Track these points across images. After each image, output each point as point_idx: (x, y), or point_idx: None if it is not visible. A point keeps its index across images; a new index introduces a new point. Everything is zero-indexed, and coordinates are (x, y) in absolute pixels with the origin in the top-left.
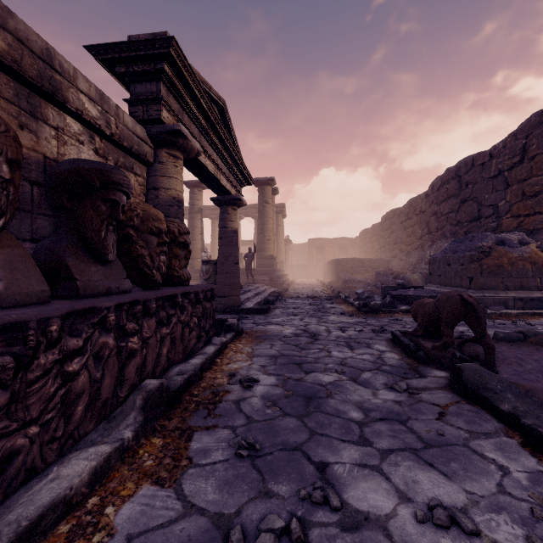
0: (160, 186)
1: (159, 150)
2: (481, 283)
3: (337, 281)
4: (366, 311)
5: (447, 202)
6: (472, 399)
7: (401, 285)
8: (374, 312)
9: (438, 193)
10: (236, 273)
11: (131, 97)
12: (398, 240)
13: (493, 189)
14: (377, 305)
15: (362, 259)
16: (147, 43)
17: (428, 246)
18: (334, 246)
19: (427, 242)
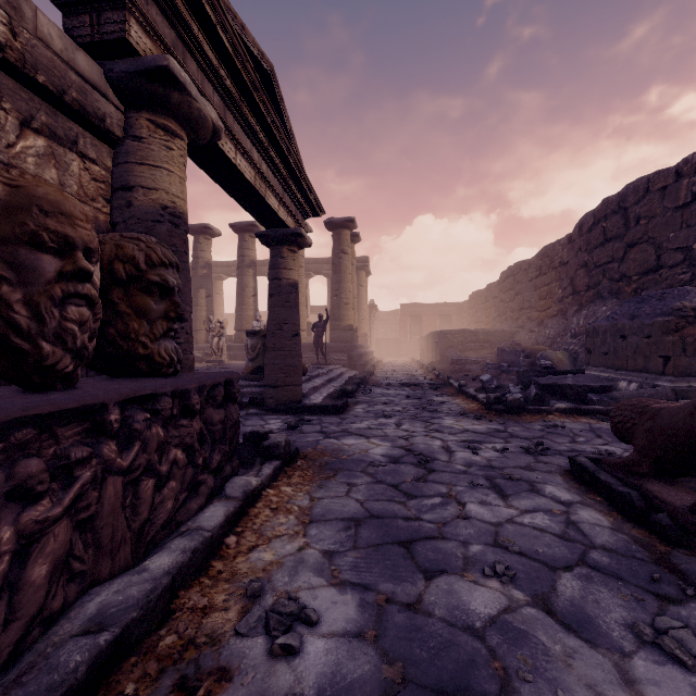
0: (136, 182)
1: (135, 115)
2: (684, 366)
3: (441, 361)
4: (501, 411)
5: (604, 247)
6: None
7: (549, 368)
8: (514, 412)
9: (589, 235)
10: (295, 350)
11: None
12: (526, 304)
13: (682, 224)
14: (518, 401)
15: (476, 330)
16: None
17: (573, 311)
18: (434, 314)
19: (571, 306)
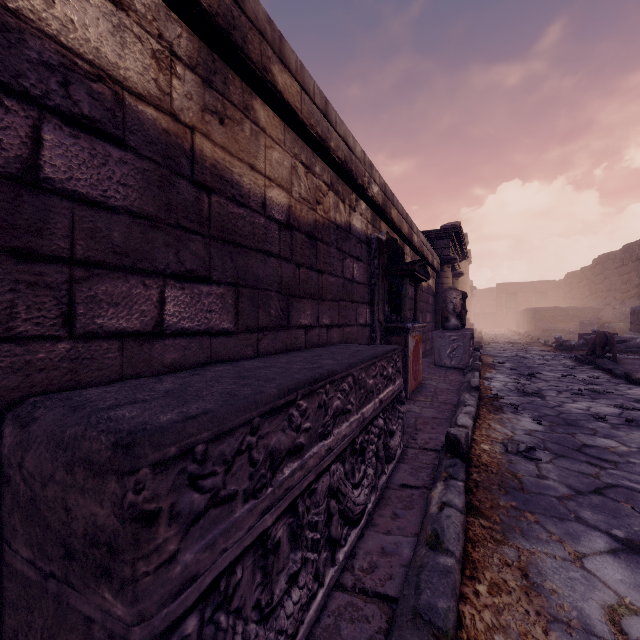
0: (444, 282)
1: (443, 266)
2: None
3: (535, 330)
4: (562, 349)
5: None
6: (598, 369)
7: (596, 332)
8: (568, 350)
9: None
10: None
11: (436, 247)
12: (612, 287)
13: None
14: (570, 345)
15: (566, 308)
16: (448, 229)
17: None
18: (530, 291)
19: None
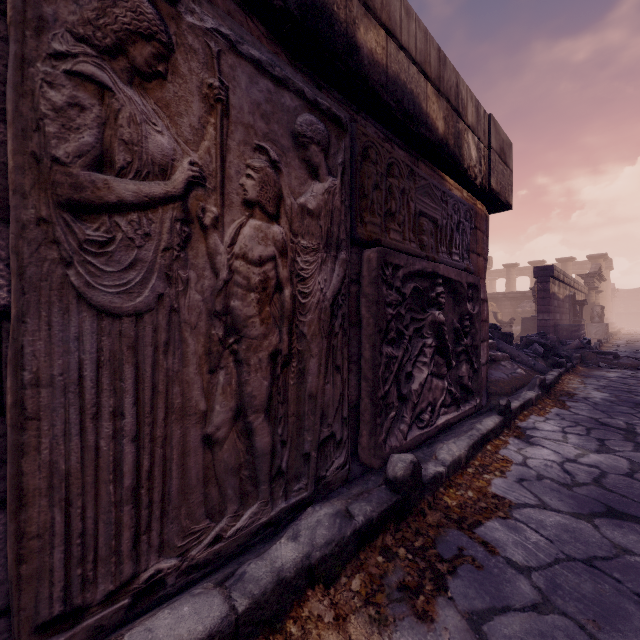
0: (590, 299)
1: (589, 291)
2: None
3: None
4: None
5: None
6: None
7: None
8: None
9: None
10: None
11: (585, 282)
12: None
13: None
14: None
15: None
16: (593, 273)
17: None
18: None
19: None
